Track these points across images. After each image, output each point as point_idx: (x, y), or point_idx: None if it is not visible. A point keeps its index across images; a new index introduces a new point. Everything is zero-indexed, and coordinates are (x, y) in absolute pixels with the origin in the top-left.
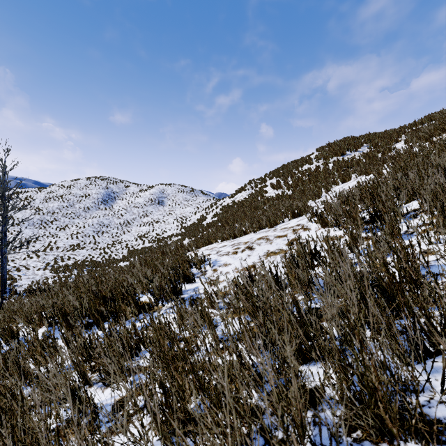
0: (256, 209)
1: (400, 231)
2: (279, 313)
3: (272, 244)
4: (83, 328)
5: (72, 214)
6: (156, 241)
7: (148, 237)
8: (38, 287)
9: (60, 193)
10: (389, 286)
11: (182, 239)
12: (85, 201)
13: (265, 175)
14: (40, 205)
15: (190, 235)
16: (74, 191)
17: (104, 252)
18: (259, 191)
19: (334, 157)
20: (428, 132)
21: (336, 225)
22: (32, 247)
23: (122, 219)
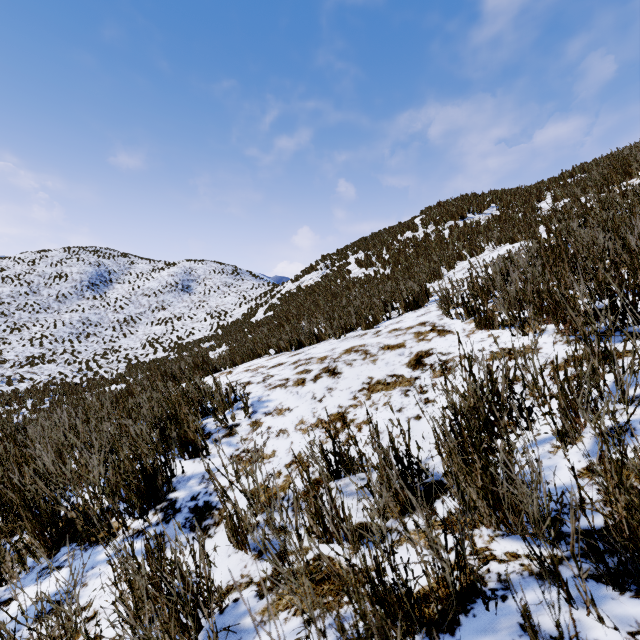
0: (335, 297)
1: None
2: None
3: (378, 363)
4: None
5: (36, 306)
6: (176, 349)
7: (164, 343)
8: None
9: (16, 271)
10: None
11: (217, 346)
12: (59, 284)
13: (347, 248)
14: None
15: (230, 340)
16: (41, 268)
17: (87, 368)
18: (338, 270)
19: (450, 222)
20: (601, 178)
21: (508, 324)
22: None
23: (122, 313)
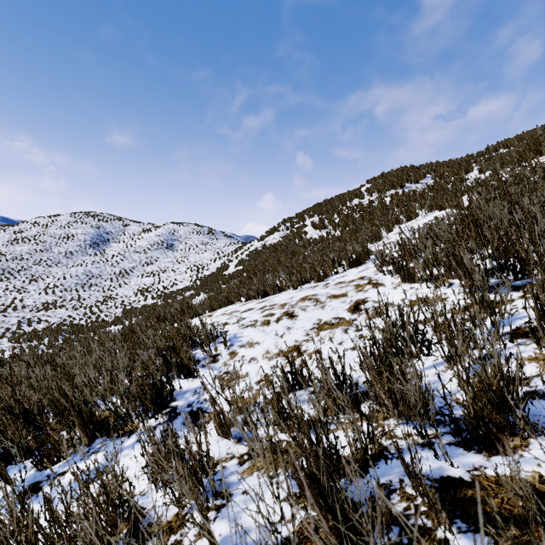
0: (294, 255)
1: None
2: None
3: (325, 308)
4: None
5: (49, 262)
6: (162, 297)
7: (152, 292)
8: None
9: (33, 233)
10: None
11: (196, 294)
12: (67, 243)
13: (304, 212)
14: (2, 249)
15: (207, 289)
16: (53, 230)
17: (91, 312)
18: (297, 232)
19: (391, 190)
20: (517, 155)
21: (426, 279)
22: None
23: (117, 267)
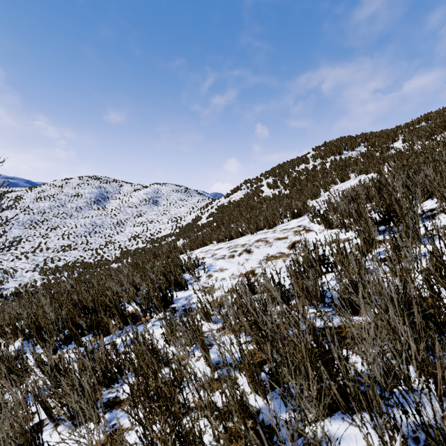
0: (253, 209)
1: (433, 236)
2: (291, 341)
3: (272, 247)
4: (50, 352)
5: (64, 214)
6: (150, 242)
7: (142, 238)
8: (26, 290)
9: (52, 192)
10: (431, 307)
11: (177, 240)
12: (77, 200)
13: (261, 174)
14: (30, 205)
15: (185, 236)
16: (66, 190)
17: (97, 253)
18: (255, 190)
19: (331, 157)
20: (429, 130)
21: (341, 226)
22: (21, 247)
23: (115, 219)
